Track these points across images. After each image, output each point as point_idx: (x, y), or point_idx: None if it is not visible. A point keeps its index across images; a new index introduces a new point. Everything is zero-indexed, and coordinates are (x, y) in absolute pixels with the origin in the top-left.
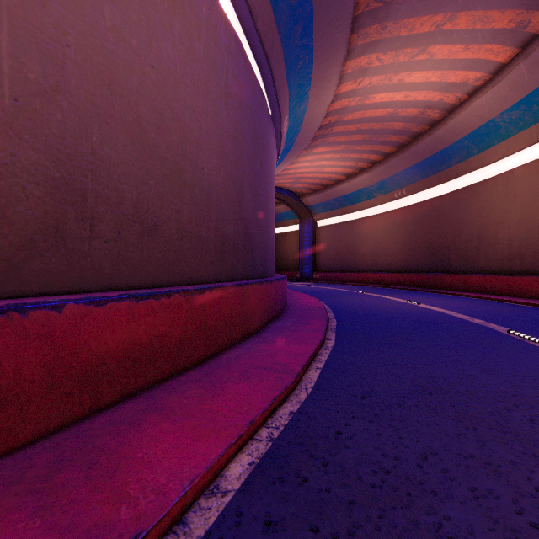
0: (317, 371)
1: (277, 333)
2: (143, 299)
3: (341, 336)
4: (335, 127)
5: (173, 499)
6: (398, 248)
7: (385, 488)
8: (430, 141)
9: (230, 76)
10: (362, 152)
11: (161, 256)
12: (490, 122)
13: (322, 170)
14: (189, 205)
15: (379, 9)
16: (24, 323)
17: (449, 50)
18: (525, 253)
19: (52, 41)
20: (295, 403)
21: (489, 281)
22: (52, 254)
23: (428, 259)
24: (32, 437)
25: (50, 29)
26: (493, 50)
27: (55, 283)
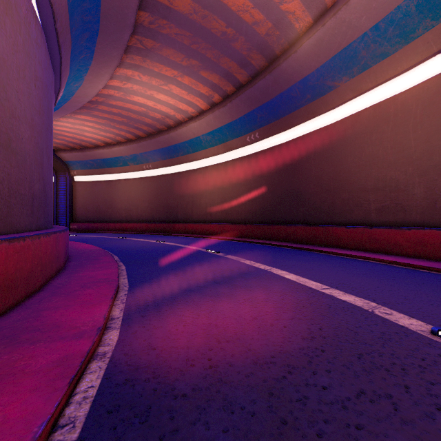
0: (126, 279)
1: (82, 267)
2: (12, 242)
3: (127, 263)
4: (101, 105)
5: (103, 320)
6: (146, 205)
7: (176, 299)
8: (168, 138)
9: (37, 62)
10: (121, 129)
11: None
12: (198, 138)
13: (83, 133)
14: (15, 169)
15: (143, 49)
16: None
17: (180, 91)
18: (212, 212)
19: None
20: (124, 291)
21: (197, 227)
22: None
23: (165, 214)
24: None
25: None
26: (199, 101)
27: None
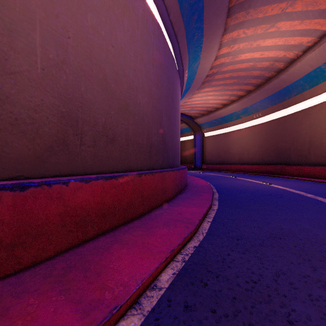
0: (208, 223)
1: (183, 201)
2: (109, 179)
3: (222, 203)
4: (216, 75)
5: (133, 290)
6: (256, 150)
7: (254, 291)
8: (277, 82)
9: (155, 48)
10: (233, 90)
11: (117, 155)
12: (317, 68)
13: (207, 102)
14: (132, 125)
15: (245, 2)
16: (49, 191)
17: (290, 25)
18: None
19: (61, 36)
20: (196, 241)
21: (317, 170)
22: (61, 154)
23: (275, 156)
24: (53, 254)
25: (60, 29)
26: (319, 22)
27: (62, 170)
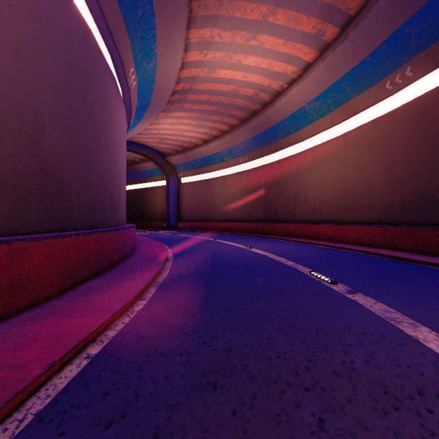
0: (81, 365)
1: (76, 299)
2: None
3: (160, 292)
4: (189, 94)
5: None
6: (243, 203)
7: None
8: (263, 119)
9: None
10: (214, 121)
11: None
12: (302, 109)
13: (182, 134)
14: None
15: None
16: None
17: (273, 42)
18: (323, 207)
19: None
20: None
21: (302, 228)
22: None
23: (263, 212)
24: None
25: None
26: (303, 49)
27: None
